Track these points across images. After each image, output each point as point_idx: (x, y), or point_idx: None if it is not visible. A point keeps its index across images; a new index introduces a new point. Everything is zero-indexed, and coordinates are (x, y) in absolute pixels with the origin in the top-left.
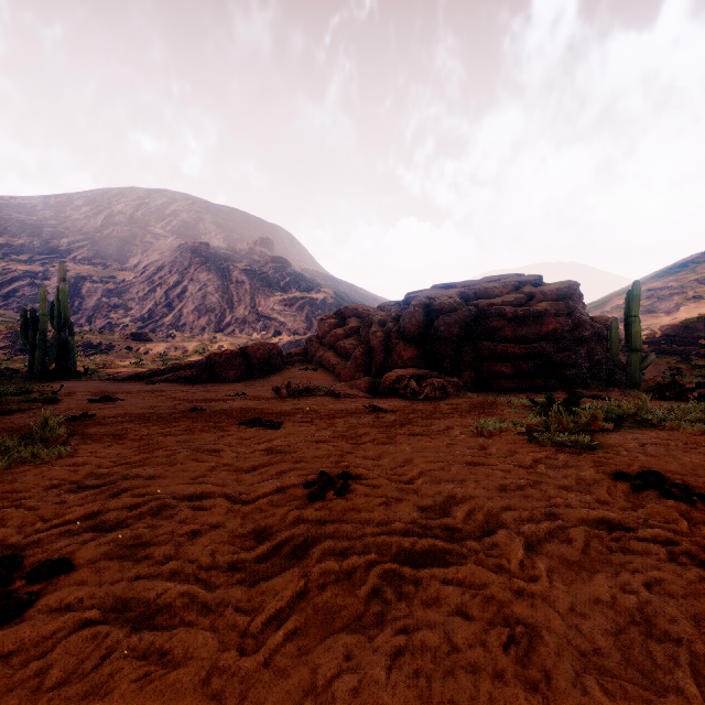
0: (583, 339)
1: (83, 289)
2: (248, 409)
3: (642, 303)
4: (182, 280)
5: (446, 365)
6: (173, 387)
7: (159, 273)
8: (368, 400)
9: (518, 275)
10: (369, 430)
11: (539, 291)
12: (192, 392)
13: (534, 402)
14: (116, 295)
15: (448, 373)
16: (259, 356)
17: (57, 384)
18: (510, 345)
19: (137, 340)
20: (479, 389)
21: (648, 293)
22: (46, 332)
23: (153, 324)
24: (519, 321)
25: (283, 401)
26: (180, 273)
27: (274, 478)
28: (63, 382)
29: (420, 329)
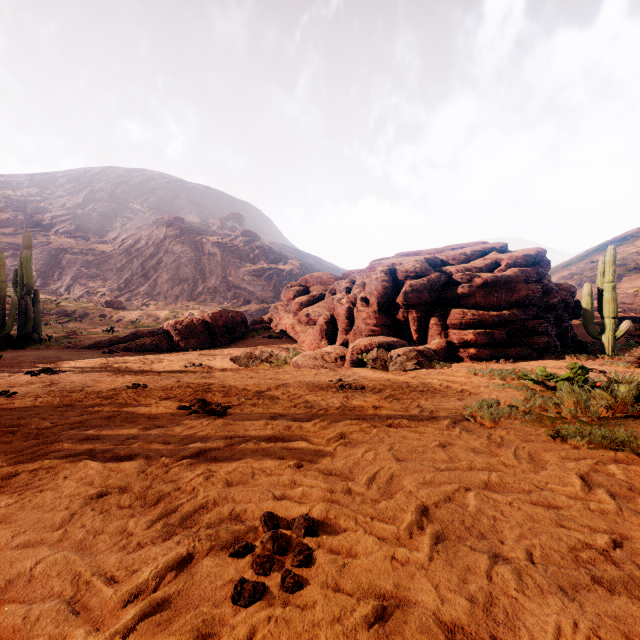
0: (551, 307)
1: (63, 260)
2: (197, 384)
3: (586, 274)
4: (157, 252)
5: (414, 333)
6: (130, 356)
7: (136, 246)
8: (334, 372)
9: (482, 243)
10: (338, 417)
11: (507, 257)
12: (146, 362)
13: (528, 378)
14: (94, 266)
15: (417, 342)
16: (221, 323)
17: (10, 353)
18: (482, 312)
19: (111, 308)
20: (450, 358)
21: (591, 265)
22: (5, 299)
23: (129, 293)
24: (490, 287)
25: (240, 374)
26: (155, 246)
27: (188, 527)
28: (19, 351)
29: (387, 296)
